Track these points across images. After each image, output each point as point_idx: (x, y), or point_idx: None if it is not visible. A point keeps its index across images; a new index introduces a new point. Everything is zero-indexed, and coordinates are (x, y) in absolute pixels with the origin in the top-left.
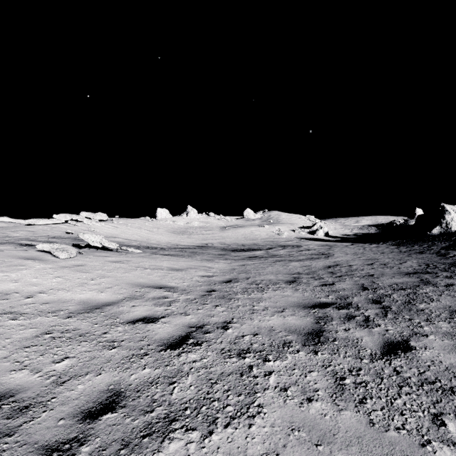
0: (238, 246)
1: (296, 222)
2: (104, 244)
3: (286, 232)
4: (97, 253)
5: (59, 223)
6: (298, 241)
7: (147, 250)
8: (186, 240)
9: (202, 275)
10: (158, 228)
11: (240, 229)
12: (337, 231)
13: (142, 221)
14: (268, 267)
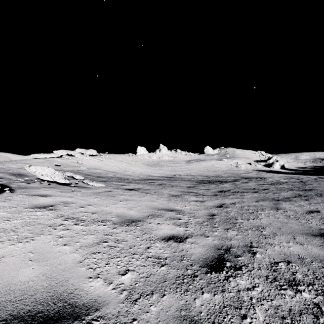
0: (203, 178)
1: (250, 157)
2: (54, 177)
3: (243, 165)
4: (42, 189)
5: (58, 157)
6: (257, 173)
7: (113, 183)
8: (157, 171)
9: (168, 234)
10: (136, 161)
11: (202, 162)
12: (290, 164)
13: (125, 156)
14: (259, 212)
